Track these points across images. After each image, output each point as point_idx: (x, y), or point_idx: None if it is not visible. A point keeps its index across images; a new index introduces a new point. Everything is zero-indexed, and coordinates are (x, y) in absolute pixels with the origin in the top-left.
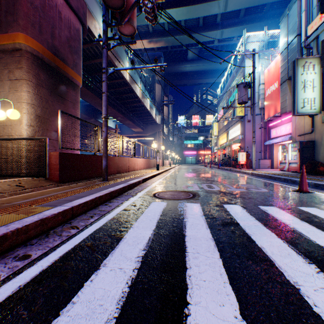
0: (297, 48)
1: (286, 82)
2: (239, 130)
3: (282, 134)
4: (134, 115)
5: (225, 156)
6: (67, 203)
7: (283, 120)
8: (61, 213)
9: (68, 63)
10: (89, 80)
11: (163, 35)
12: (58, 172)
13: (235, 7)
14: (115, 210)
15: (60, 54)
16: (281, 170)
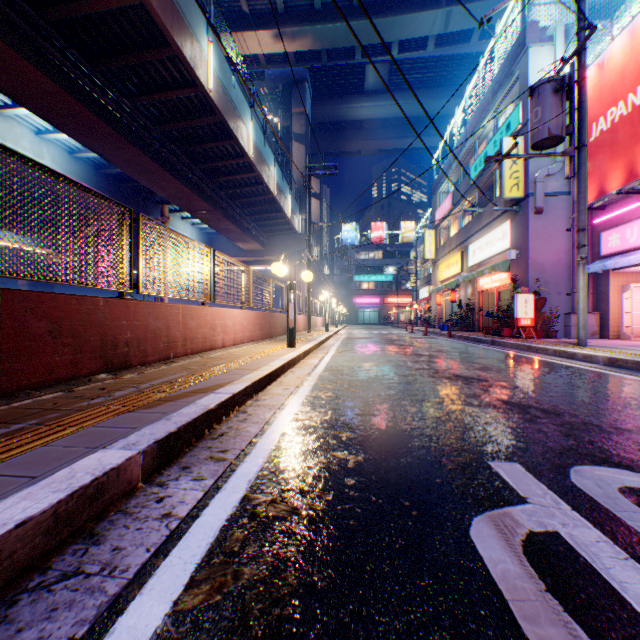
0: None
1: None
2: (506, 238)
3: None
4: (241, 208)
5: (460, 305)
6: None
7: None
8: None
9: None
10: (96, 83)
11: (309, 19)
12: None
13: None
14: None
15: None
16: None
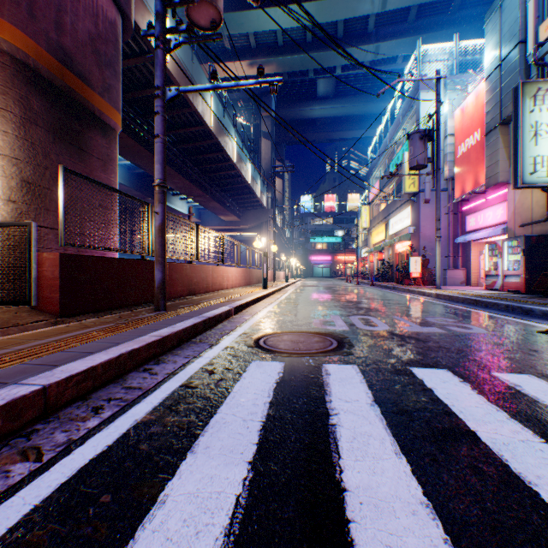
0: (520, 66)
1: (498, 130)
2: (409, 217)
3: (487, 224)
4: (225, 192)
5: (383, 263)
6: (39, 373)
7: (490, 198)
8: (1, 410)
9: (92, 84)
10: (143, 127)
11: (274, 52)
12: (58, 294)
13: (401, 3)
14: (163, 386)
15: (75, 65)
16: (488, 288)
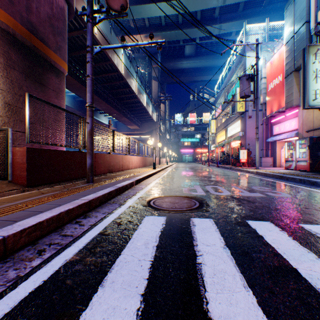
0: (306, 36)
1: (293, 74)
2: (239, 126)
3: (286, 130)
4: (130, 111)
5: (224, 153)
6: (3, 227)
7: (288, 115)
8: None
9: (49, 45)
10: (81, 73)
11: (159, 29)
12: (25, 173)
13: (234, 0)
14: (87, 234)
15: (38, 33)
16: (287, 168)
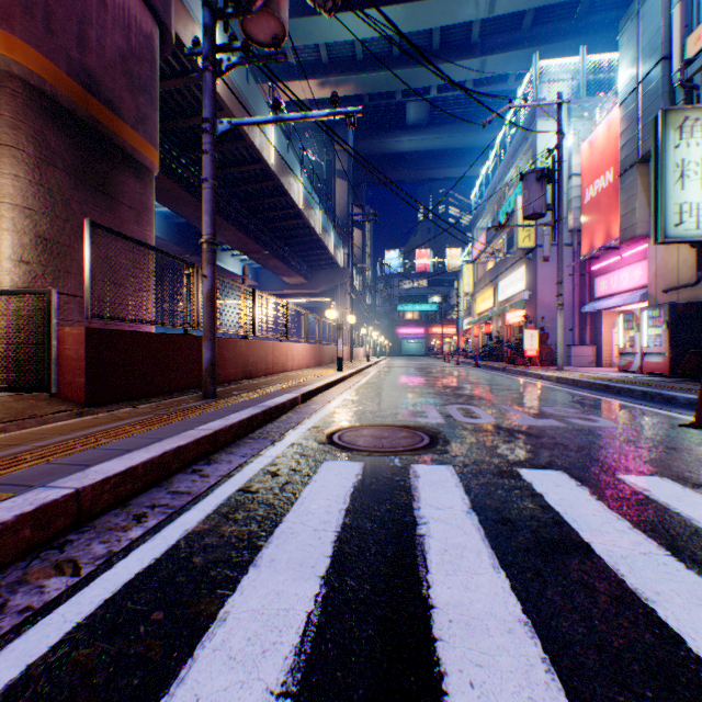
0: (663, 88)
1: (635, 169)
2: (523, 280)
3: (622, 288)
4: (288, 246)
5: (490, 338)
6: (70, 475)
7: (626, 256)
8: (30, 516)
9: (123, 113)
10: (185, 165)
11: (352, 69)
12: (83, 378)
13: (513, 7)
14: (217, 490)
15: (102, 91)
16: (622, 370)
